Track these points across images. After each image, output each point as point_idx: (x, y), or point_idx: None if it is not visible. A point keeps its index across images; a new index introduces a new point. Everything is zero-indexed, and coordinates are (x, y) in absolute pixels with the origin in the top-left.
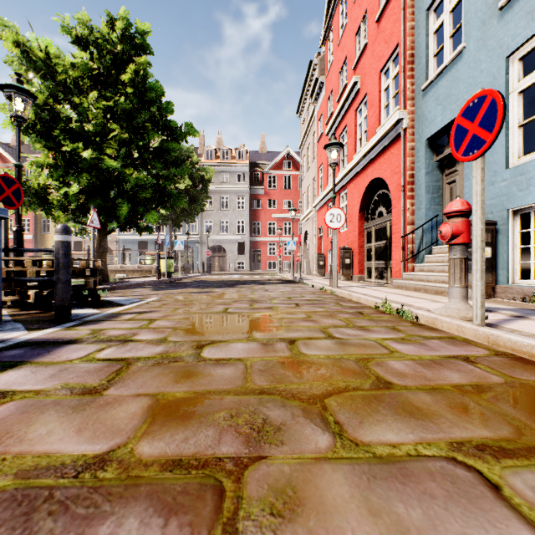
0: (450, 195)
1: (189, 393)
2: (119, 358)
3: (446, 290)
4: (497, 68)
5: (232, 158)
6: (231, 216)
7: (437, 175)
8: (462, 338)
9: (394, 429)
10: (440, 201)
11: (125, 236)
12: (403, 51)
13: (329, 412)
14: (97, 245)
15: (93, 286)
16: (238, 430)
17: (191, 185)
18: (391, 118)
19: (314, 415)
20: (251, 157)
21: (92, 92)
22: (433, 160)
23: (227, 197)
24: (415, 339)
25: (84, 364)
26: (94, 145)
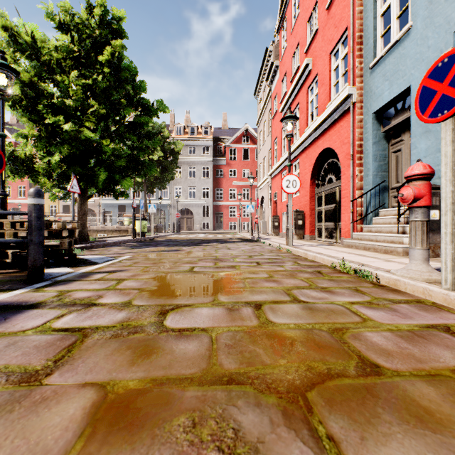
0: (396, 162)
1: (144, 381)
2: (77, 327)
3: (396, 250)
4: (445, 43)
5: (199, 133)
6: (197, 184)
7: (384, 145)
8: (430, 301)
9: (410, 452)
10: (386, 168)
11: (107, 200)
12: (352, 33)
13: (317, 417)
14: (78, 208)
15: (68, 246)
16: (202, 454)
17: (162, 157)
18: (341, 94)
19: (299, 422)
20: (214, 133)
21: (73, 71)
22: (380, 131)
23: (194, 167)
24: (382, 303)
25: (37, 335)
26: (75, 119)
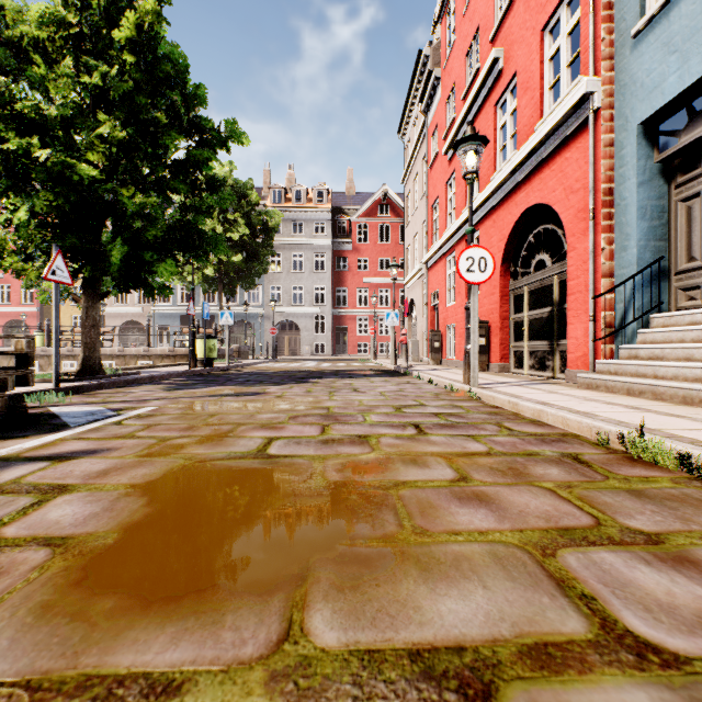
0: (689, 220)
1: None
2: None
3: None
4: None
5: (308, 201)
6: (306, 281)
7: (659, 188)
8: None
9: None
10: (664, 234)
11: (162, 308)
12: None
13: None
14: (82, 315)
15: None
16: None
17: (248, 235)
18: (570, 94)
19: None
20: (334, 200)
21: (65, 59)
22: (652, 160)
23: (302, 255)
24: None
25: None
26: (74, 152)
